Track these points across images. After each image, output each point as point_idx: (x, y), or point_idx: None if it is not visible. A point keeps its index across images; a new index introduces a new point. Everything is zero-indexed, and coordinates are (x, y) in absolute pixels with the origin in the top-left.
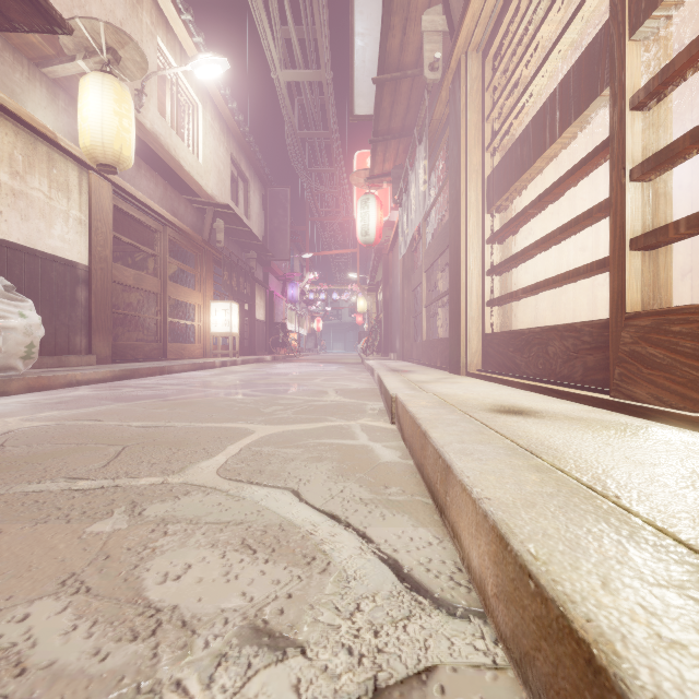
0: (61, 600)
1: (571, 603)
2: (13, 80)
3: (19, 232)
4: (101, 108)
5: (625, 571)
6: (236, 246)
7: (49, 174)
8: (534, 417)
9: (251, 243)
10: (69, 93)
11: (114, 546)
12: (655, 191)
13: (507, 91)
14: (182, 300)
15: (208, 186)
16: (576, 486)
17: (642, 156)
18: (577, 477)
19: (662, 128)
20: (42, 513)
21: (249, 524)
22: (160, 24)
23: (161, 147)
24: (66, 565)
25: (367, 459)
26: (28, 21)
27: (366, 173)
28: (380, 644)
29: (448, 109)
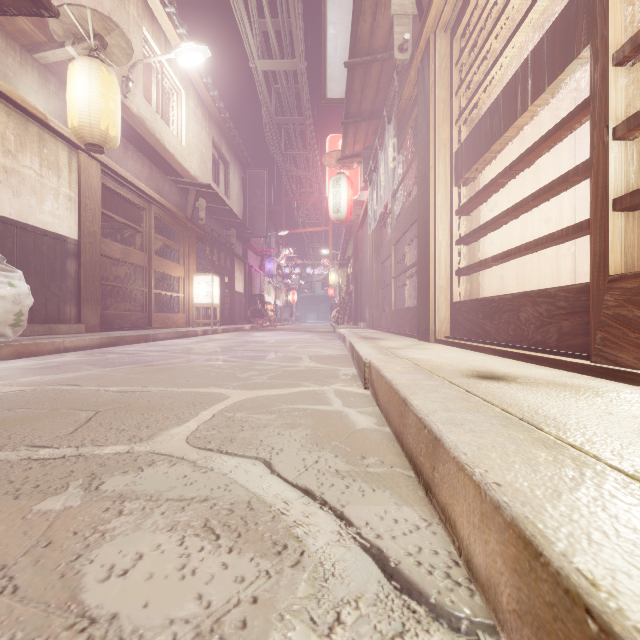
0: None
1: None
2: (6, 64)
3: (11, 207)
4: (88, 91)
5: None
6: (217, 223)
7: (40, 153)
8: (516, 383)
9: (231, 220)
10: (60, 78)
11: (59, 529)
12: (639, 150)
13: (476, 65)
14: (167, 274)
15: (191, 167)
16: (599, 467)
17: (626, 114)
18: (595, 455)
19: None
20: None
21: (214, 501)
22: (145, 16)
23: (146, 131)
24: None
25: (342, 425)
26: (17, 4)
27: (338, 154)
28: None
29: (416, 89)
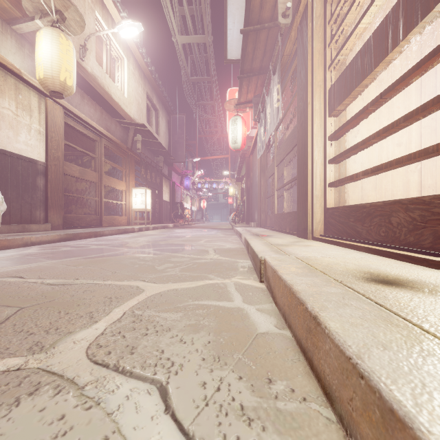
0: None
1: None
2: None
3: None
4: (50, 51)
5: None
6: (150, 152)
7: (16, 98)
8: (420, 291)
9: (160, 150)
10: (33, 45)
11: None
12: None
13: (347, 19)
14: (114, 188)
15: (131, 112)
16: None
17: None
18: None
19: None
20: None
21: None
22: (97, 3)
23: (98, 85)
24: None
25: (243, 328)
26: None
27: (235, 101)
28: None
29: (295, 46)
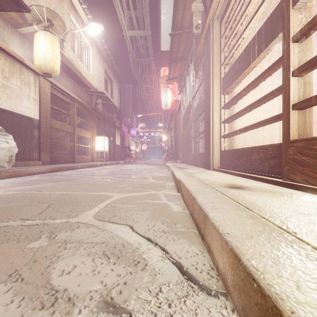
0: (7, 285)
1: (281, 300)
2: (4, 34)
3: (6, 104)
4: (44, 47)
5: (308, 278)
6: (107, 111)
7: (20, 77)
8: (246, 190)
9: (114, 109)
10: (30, 40)
11: (39, 255)
12: (304, 81)
13: (232, 37)
14: (82, 136)
15: (94, 83)
16: (272, 226)
17: (298, 65)
18: (272, 222)
19: (308, 51)
20: (6, 237)
21: (107, 243)
22: (72, 9)
23: (72, 66)
24: (13, 265)
25: (166, 210)
26: (10, 6)
27: (166, 77)
28: (172, 312)
29: (204, 47)
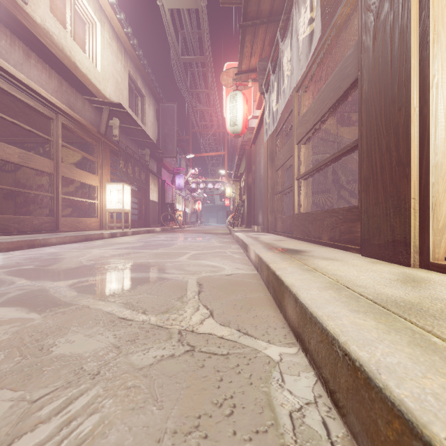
0: None
1: None
2: None
3: None
4: None
5: None
6: (133, 143)
7: None
8: None
9: (145, 141)
10: None
11: None
12: None
13: None
14: (84, 183)
15: (105, 91)
16: None
17: None
18: None
19: None
20: None
21: None
22: None
23: (52, 43)
24: None
25: None
26: None
27: (234, 71)
28: None
29: None
